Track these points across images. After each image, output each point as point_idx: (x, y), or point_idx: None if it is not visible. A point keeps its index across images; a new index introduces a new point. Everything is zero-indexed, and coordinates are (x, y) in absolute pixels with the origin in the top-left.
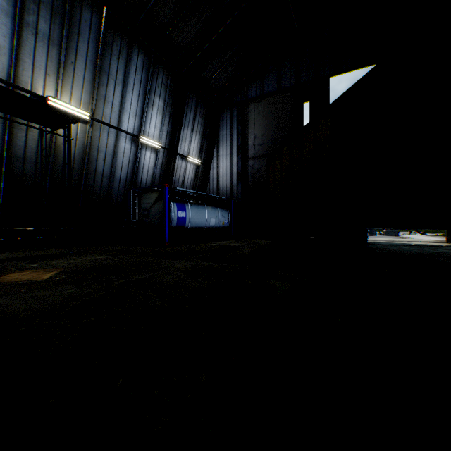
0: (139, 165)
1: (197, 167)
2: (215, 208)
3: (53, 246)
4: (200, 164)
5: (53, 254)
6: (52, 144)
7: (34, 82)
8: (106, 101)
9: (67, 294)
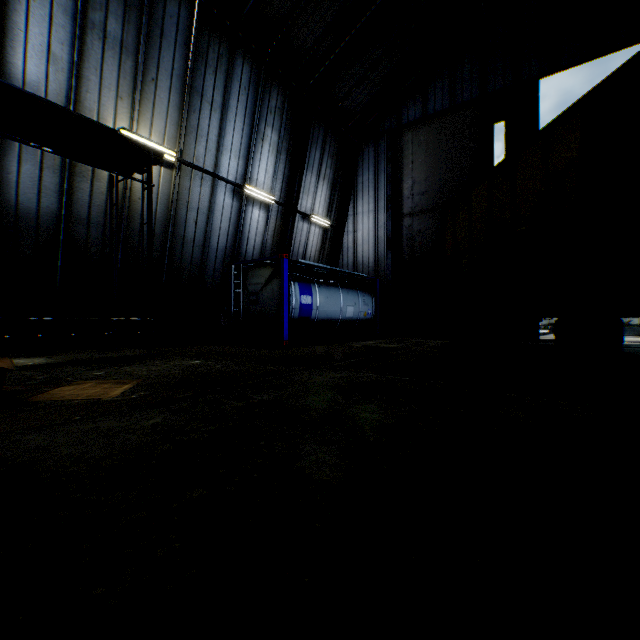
0: (243, 229)
1: (325, 231)
2: (354, 291)
3: (126, 345)
4: (329, 227)
5: (126, 356)
6: (125, 198)
7: (101, 110)
8: (198, 136)
9: (149, 428)
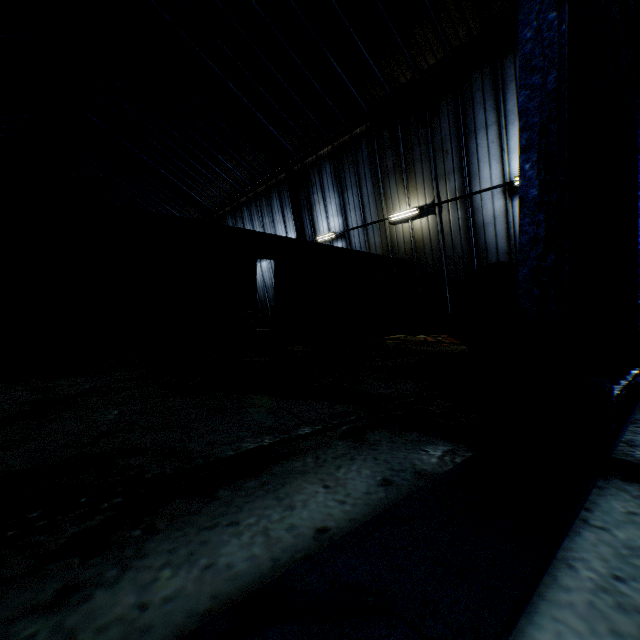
0: None
1: None
2: None
3: None
4: None
5: None
6: None
7: None
8: None
9: None
